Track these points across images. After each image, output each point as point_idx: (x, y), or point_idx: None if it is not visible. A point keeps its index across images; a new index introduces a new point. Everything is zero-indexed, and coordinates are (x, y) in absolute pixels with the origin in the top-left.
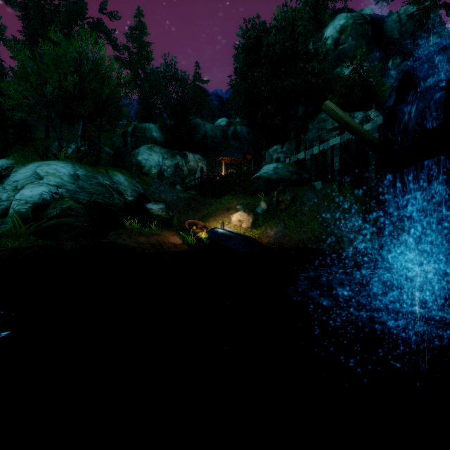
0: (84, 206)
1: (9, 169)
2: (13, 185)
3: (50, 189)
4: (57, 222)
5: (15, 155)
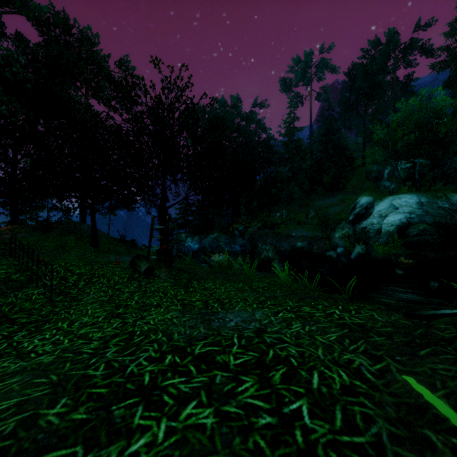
0: (432, 227)
1: (371, 203)
2: (378, 214)
3: (405, 216)
4: (418, 239)
5: (367, 191)
